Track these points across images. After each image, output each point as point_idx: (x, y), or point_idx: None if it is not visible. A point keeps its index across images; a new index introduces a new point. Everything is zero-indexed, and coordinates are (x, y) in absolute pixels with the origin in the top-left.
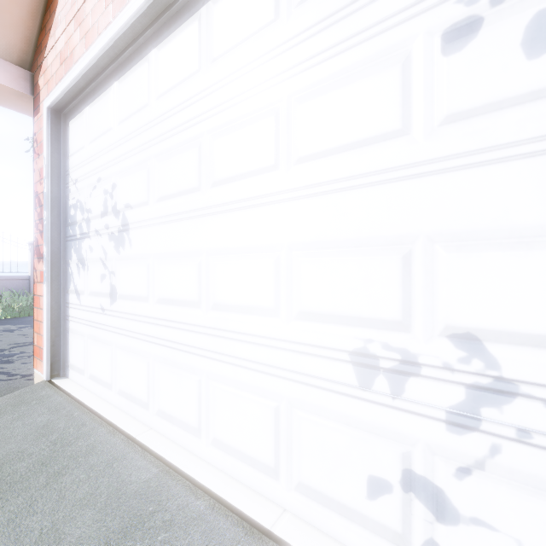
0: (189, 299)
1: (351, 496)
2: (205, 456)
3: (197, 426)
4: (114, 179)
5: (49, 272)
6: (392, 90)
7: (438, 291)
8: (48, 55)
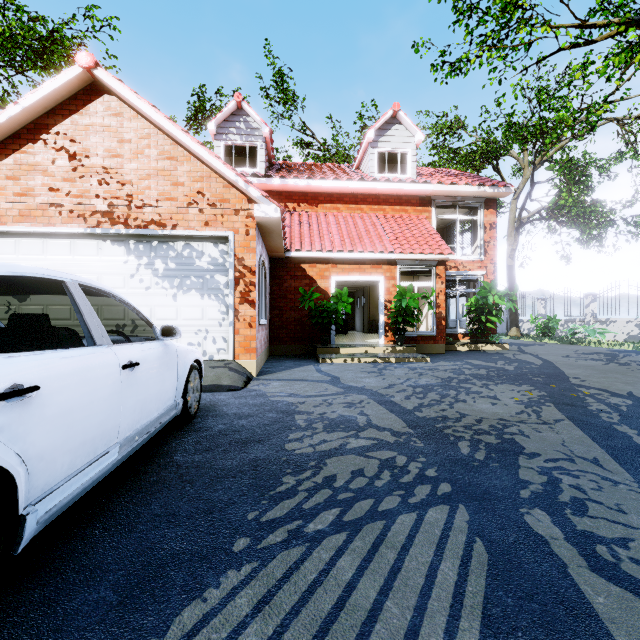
0: (66, 318)
1: None
2: None
3: None
4: None
5: None
6: (123, 281)
7: (129, 314)
8: None
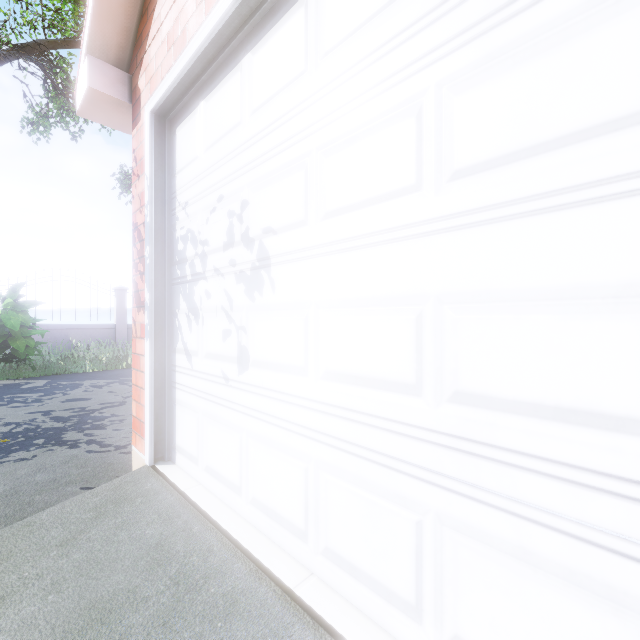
0: (394, 378)
1: None
2: None
3: (413, 600)
4: (245, 194)
5: (152, 325)
6: None
7: None
8: (150, 45)
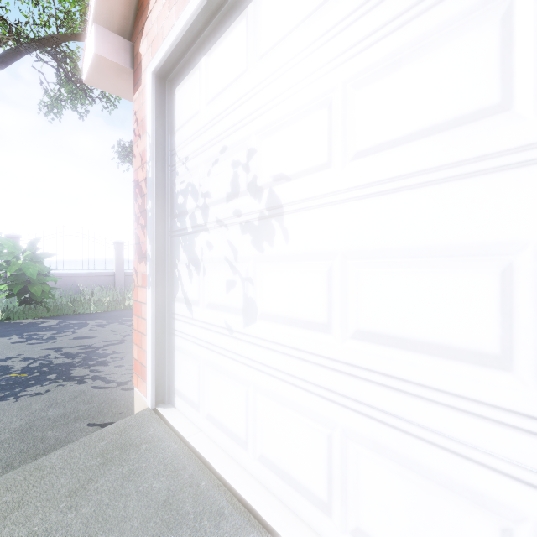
0: (463, 344)
1: None
2: None
3: None
4: (252, 142)
5: (153, 275)
6: None
7: None
8: (152, 11)
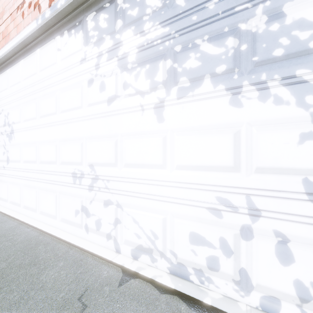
0: (33, 160)
1: (72, 217)
2: (38, 219)
3: (36, 208)
4: (8, 110)
5: None
6: (79, 94)
7: (87, 153)
8: None
